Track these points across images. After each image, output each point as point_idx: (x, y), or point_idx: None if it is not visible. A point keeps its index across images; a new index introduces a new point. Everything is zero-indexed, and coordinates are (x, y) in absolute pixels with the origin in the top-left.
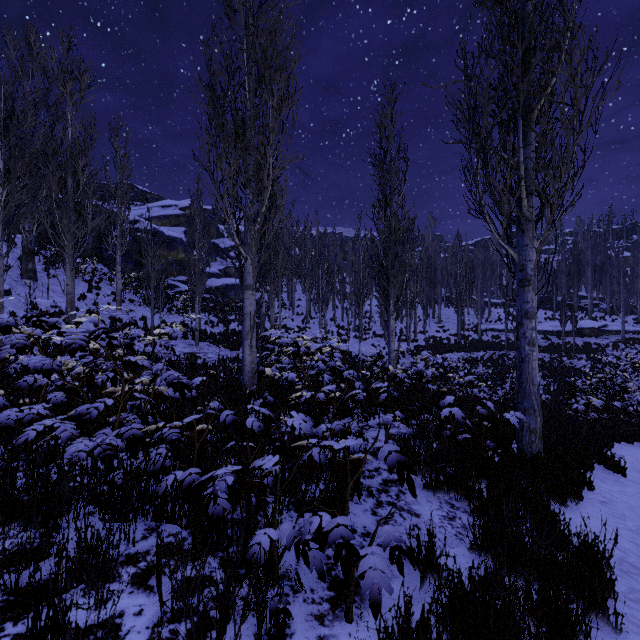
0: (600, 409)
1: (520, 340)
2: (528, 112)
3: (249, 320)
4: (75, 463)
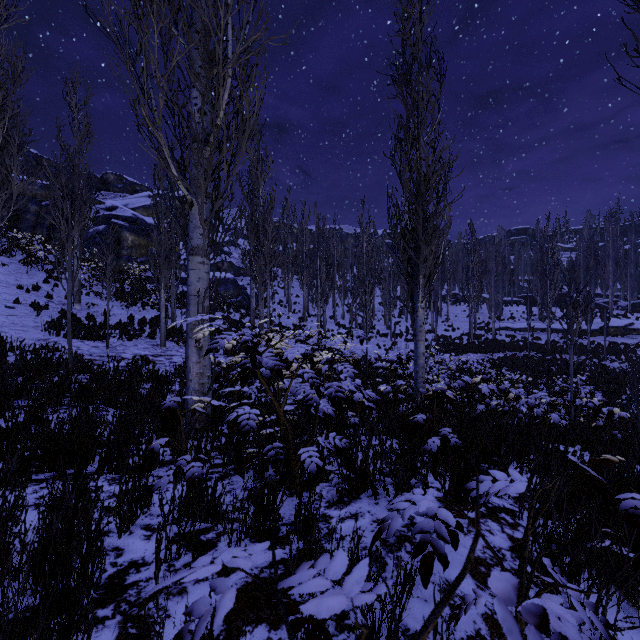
0: None
1: None
2: None
3: (196, 305)
4: None
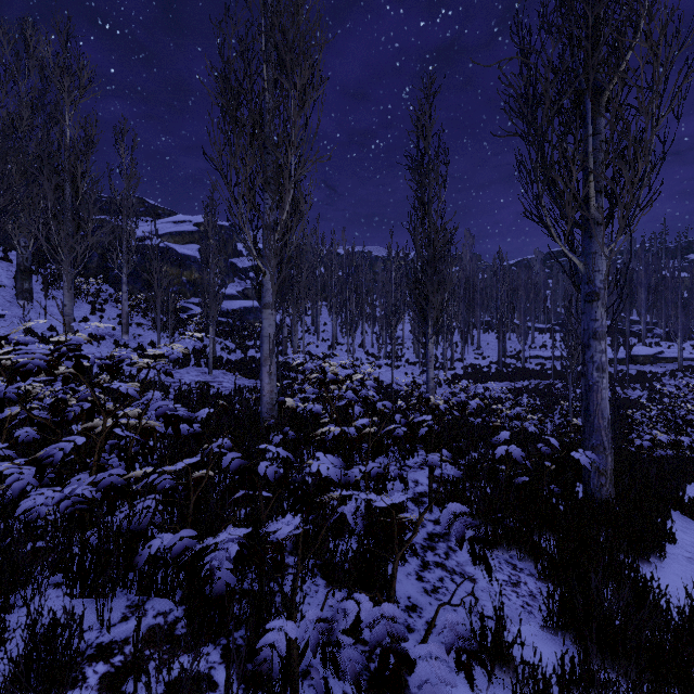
0: (665, 445)
1: (587, 365)
2: (597, 95)
3: (268, 343)
4: (36, 520)
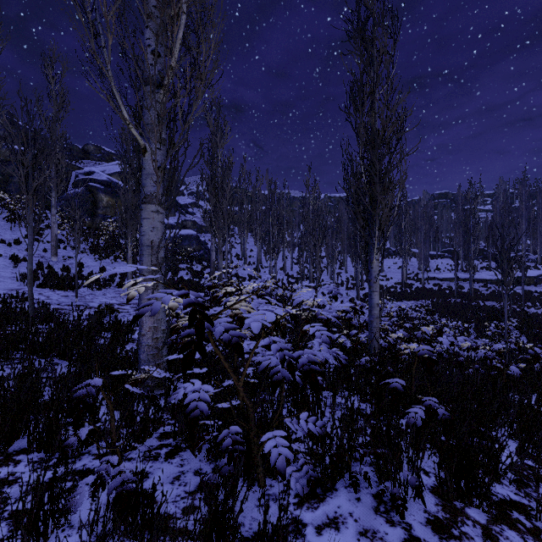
0: None
1: None
2: None
3: (150, 256)
4: None
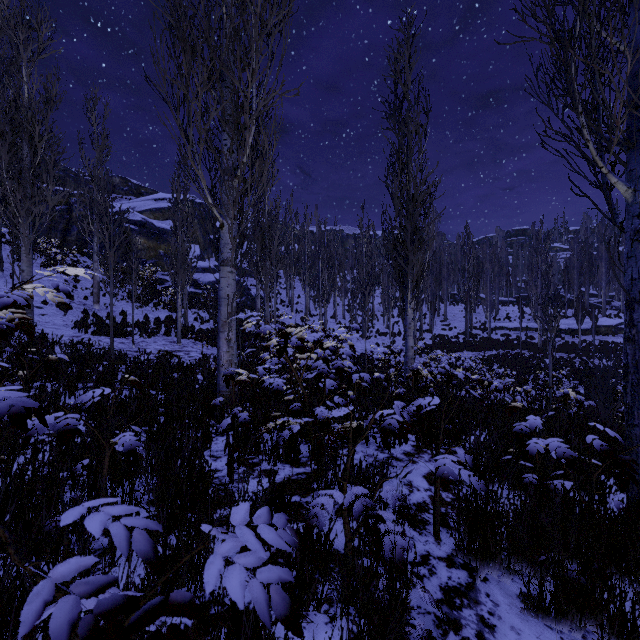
0: None
1: (638, 326)
2: None
3: (226, 306)
4: None
